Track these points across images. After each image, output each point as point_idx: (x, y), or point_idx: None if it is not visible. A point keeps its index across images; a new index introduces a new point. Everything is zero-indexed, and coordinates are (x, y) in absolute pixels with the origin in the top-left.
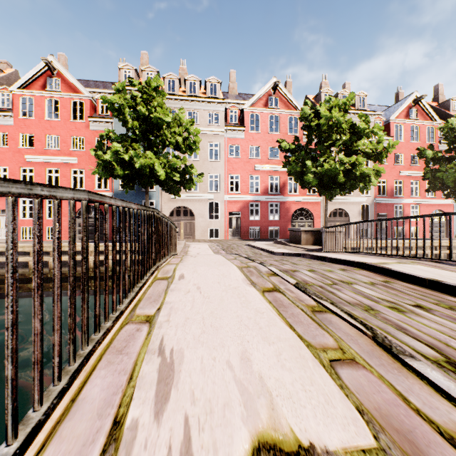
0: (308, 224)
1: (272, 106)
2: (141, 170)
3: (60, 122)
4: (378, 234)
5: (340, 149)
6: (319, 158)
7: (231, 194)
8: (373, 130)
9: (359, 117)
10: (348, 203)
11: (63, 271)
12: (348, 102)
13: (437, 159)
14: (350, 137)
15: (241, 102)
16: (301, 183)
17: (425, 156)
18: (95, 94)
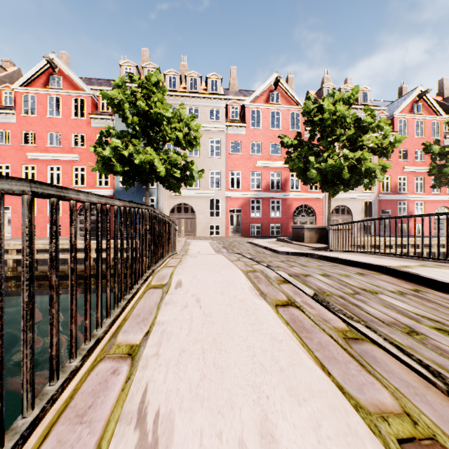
0: (310, 220)
1: (273, 102)
2: (141, 166)
3: (62, 119)
4: (382, 231)
5: (344, 144)
6: (322, 153)
7: (232, 190)
8: (379, 124)
9: (364, 111)
10: (351, 199)
11: (63, 269)
12: (352, 96)
13: (443, 154)
14: (354, 132)
15: (242, 99)
16: (303, 179)
17: (431, 151)
18: (97, 91)
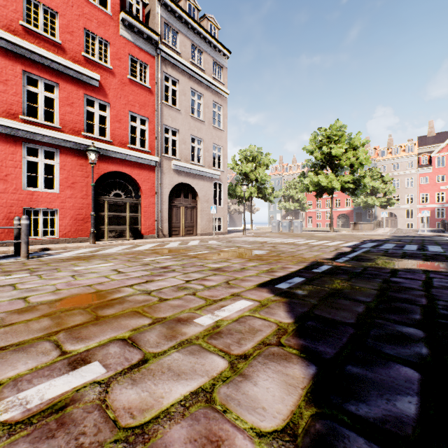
0: None
1: None
2: (370, 203)
3: None
4: None
5: None
6: None
7: (422, 204)
8: None
9: None
10: None
11: None
12: None
13: None
14: None
15: (434, 146)
16: None
17: None
18: None
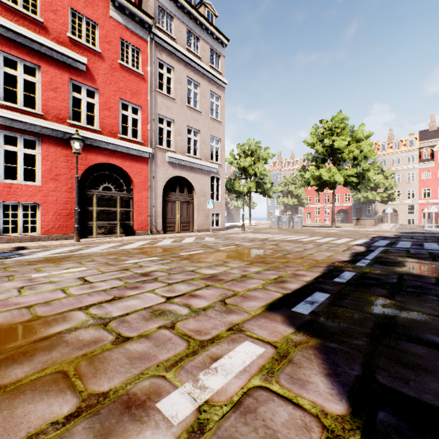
0: None
1: None
2: (370, 198)
3: None
4: None
5: None
6: None
7: (424, 199)
8: None
9: None
10: None
11: None
12: None
13: None
14: None
15: (436, 140)
16: None
17: None
18: None
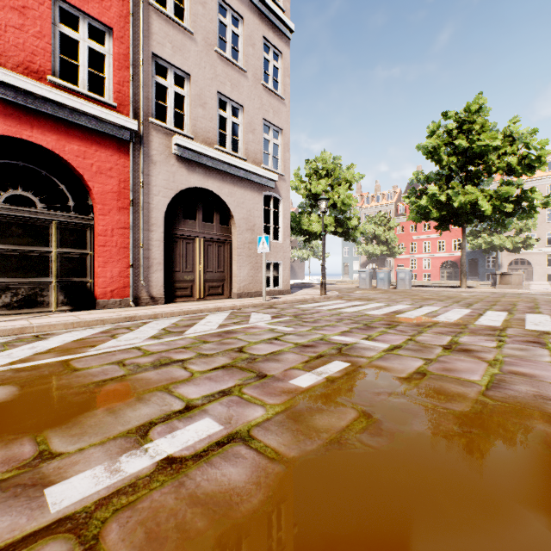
0: None
1: None
2: (496, 245)
3: None
4: None
5: None
6: None
7: None
8: None
9: None
10: None
11: None
12: None
13: None
14: None
15: None
16: None
17: None
18: None
